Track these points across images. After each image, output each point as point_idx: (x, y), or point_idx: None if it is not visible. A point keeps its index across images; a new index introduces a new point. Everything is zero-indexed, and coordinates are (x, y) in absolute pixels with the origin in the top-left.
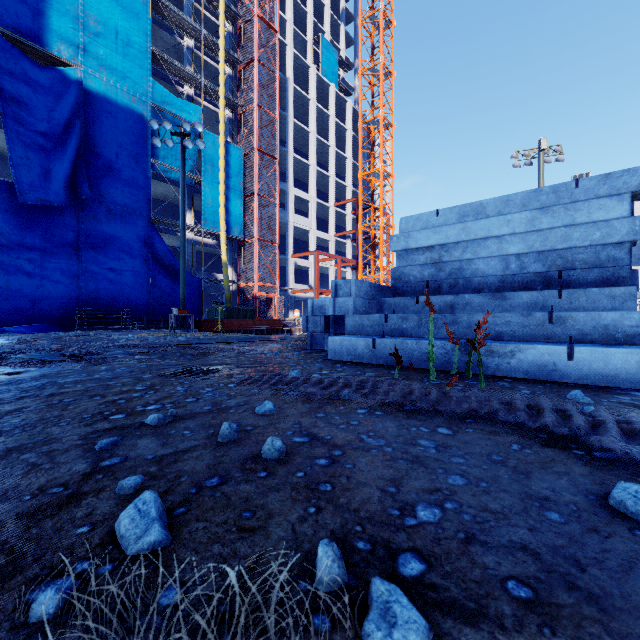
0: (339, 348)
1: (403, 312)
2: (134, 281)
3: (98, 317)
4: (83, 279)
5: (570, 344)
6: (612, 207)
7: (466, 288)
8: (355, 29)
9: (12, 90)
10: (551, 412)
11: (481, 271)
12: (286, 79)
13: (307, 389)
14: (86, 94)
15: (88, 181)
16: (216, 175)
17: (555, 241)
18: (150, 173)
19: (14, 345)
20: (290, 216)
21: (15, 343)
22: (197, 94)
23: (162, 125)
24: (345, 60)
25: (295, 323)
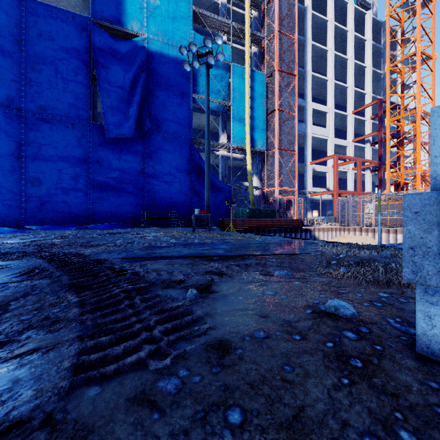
0: None
1: None
2: (180, 190)
3: (155, 217)
4: (146, 190)
5: None
6: None
7: None
8: None
9: (103, 61)
10: None
11: None
12: (304, 8)
13: None
14: (148, 54)
15: (150, 118)
16: (242, 99)
17: None
18: (192, 105)
19: (12, 245)
20: (308, 128)
21: (23, 242)
22: None
23: (189, 49)
24: None
25: (313, 222)
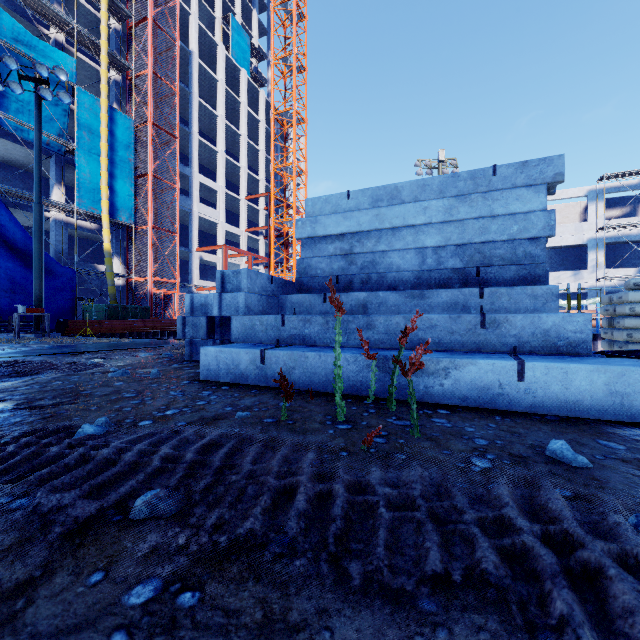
0: (215, 364)
1: (308, 312)
2: None
3: None
4: None
5: (517, 357)
6: (529, 198)
7: (380, 285)
8: (268, 19)
9: None
10: (627, 579)
11: (396, 265)
12: (190, 52)
13: (49, 498)
14: None
15: None
16: (96, 145)
17: (473, 234)
18: None
19: None
20: (194, 205)
21: None
22: (72, 45)
23: (3, 61)
24: (258, 49)
25: None
